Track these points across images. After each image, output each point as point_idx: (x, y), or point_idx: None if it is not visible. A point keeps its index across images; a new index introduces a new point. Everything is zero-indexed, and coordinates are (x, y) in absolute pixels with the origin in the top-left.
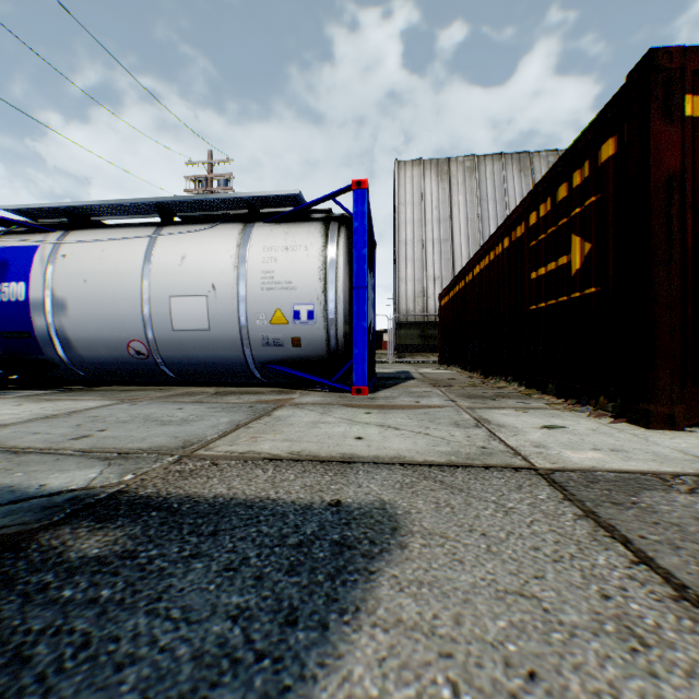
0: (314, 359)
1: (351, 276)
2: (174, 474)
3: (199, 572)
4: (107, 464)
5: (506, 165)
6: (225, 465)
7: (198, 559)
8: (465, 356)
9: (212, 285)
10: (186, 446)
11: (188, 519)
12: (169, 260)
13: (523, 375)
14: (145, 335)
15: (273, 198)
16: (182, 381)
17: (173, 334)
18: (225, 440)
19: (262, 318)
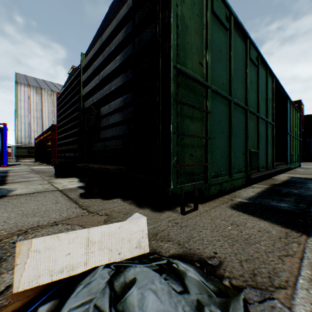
0: None
1: (2, 142)
2: None
3: None
4: None
5: None
6: None
7: None
8: (41, 159)
9: None
10: None
11: None
12: None
13: (47, 162)
14: None
15: None
16: None
17: None
18: None
19: None
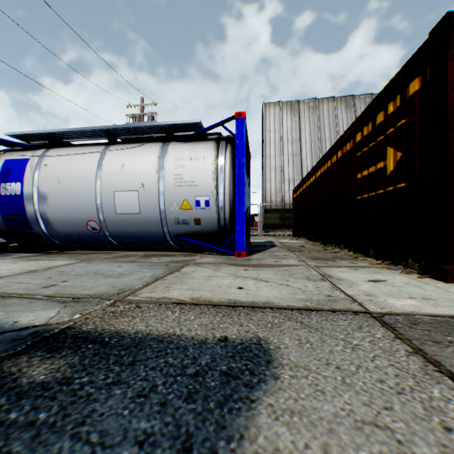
0: (209, 233)
1: (234, 177)
2: (109, 314)
3: (117, 398)
4: (64, 306)
5: (337, 104)
6: (145, 308)
7: (118, 386)
8: (310, 231)
9: (141, 184)
10: (120, 293)
11: (114, 350)
12: (114, 167)
13: (351, 244)
14: (98, 217)
15: (182, 125)
16: (123, 247)
17: (116, 216)
18: (147, 289)
19: (175, 205)
